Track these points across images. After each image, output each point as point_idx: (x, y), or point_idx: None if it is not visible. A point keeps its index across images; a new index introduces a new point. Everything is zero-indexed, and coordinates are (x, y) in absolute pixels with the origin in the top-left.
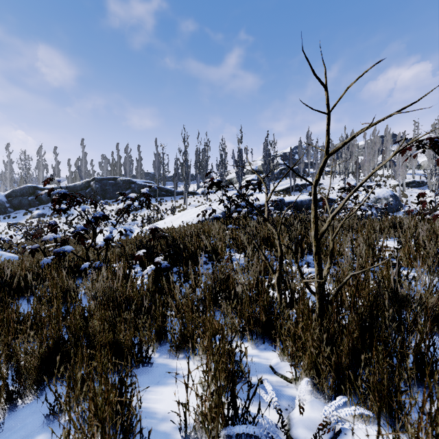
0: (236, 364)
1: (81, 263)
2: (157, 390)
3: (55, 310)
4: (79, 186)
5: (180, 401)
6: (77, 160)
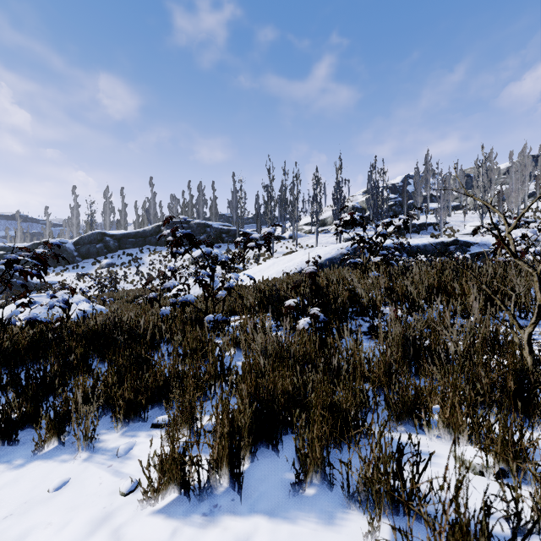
0: (515, 443)
1: (201, 316)
2: (405, 468)
3: (210, 366)
4: (149, 232)
5: (451, 484)
6: (144, 202)
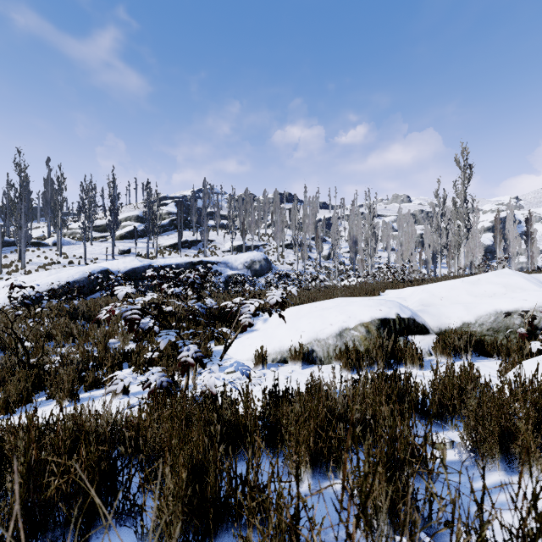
0: None
1: None
2: None
3: None
4: None
5: None
6: None
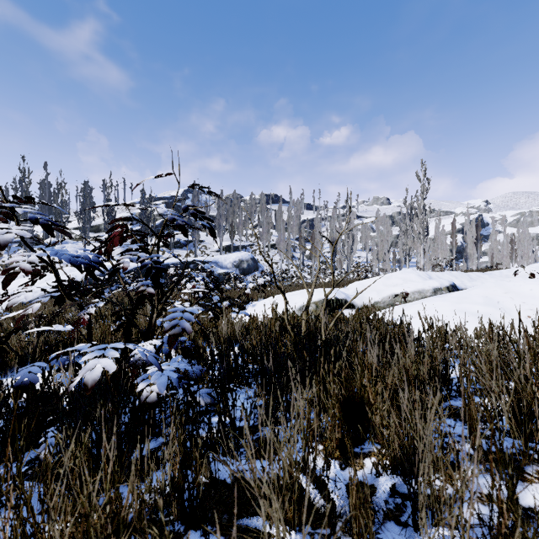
0: None
1: None
2: None
3: None
4: None
5: None
6: None
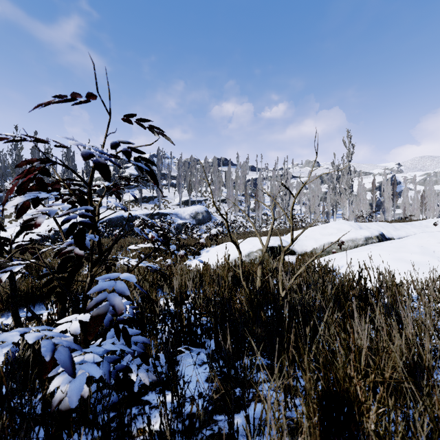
0: None
1: None
2: None
3: None
4: None
5: None
6: None
